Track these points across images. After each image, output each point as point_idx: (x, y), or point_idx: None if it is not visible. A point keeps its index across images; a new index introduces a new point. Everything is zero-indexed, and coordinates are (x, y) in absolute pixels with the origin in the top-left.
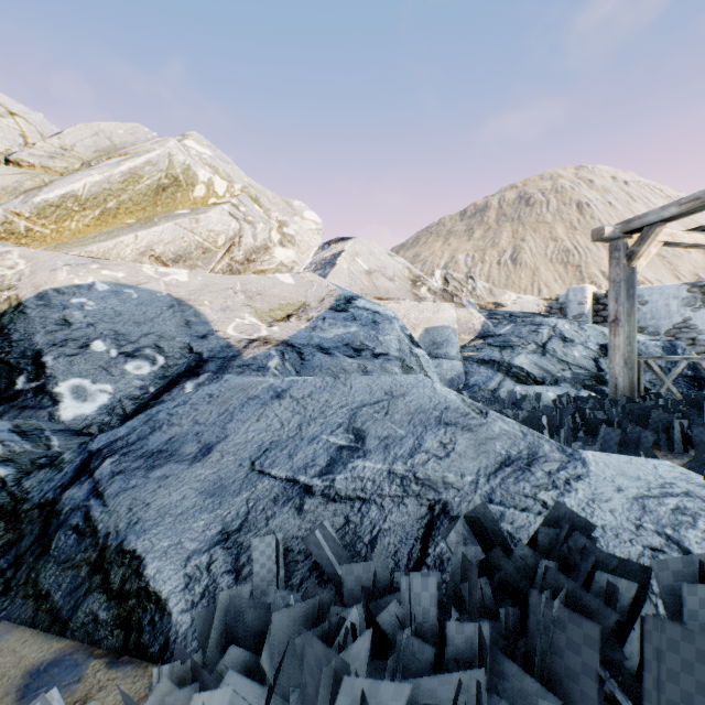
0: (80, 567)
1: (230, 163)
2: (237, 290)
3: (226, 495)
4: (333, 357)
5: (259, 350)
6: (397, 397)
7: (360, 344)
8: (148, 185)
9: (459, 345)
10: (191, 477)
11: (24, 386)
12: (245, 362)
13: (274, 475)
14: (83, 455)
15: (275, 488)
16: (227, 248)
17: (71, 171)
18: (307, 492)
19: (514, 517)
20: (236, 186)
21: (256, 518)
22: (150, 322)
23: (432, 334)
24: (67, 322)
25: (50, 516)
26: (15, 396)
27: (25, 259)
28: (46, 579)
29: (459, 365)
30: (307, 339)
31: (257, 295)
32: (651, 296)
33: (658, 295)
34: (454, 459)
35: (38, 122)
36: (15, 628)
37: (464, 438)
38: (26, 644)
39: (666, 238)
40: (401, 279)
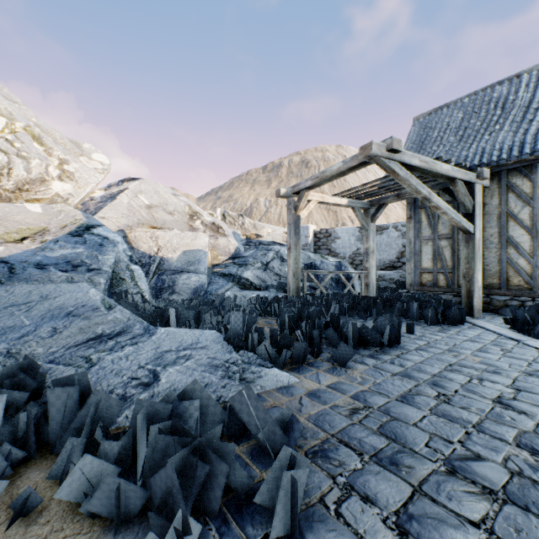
0: None
1: (18, 102)
2: None
3: None
4: (45, 271)
5: None
6: (49, 299)
7: (81, 261)
8: None
9: (216, 263)
10: None
11: None
12: None
13: None
14: None
15: None
16: None
17: None
18: None
19: (57, 370)
20: (17, 124)
21: None
22: None
23: (188, 255)
24: None
25: None
26: None
27: None
28: None
29: (204, 277)
30: (29, 257)
31: None
32: (342, 234)
33: (345, 233)
34: (54, 338)
35: None
36: None
37: (77, 325)
38: None
39: (319, 199)
40: (181, 213)
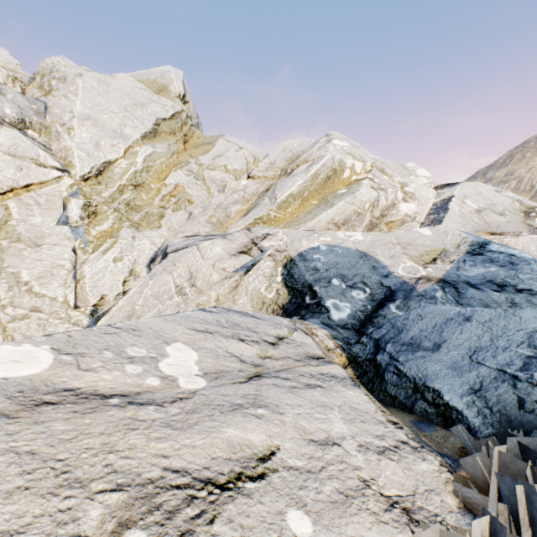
0: (406, 389)
1: (359, 147)
2: (393, 243)
3: (462, 371)
4: (482, 291)
5: (425, 285)
6: None
7: (501, 281)
8: (321, 178)
9: None
10: (437, 359)
11: (310, 301)
12: (419, 293)
13: (487, 365)
14: (372, 340)
15: (492, 373)
16: (369, 210)
17: (276, 176)
18: (515, 379)
19: None
20: (367, 164)
21: (487, 386)
22: (353, 267)
23: None
24: (316, 269)
25: (375, 365)
26: (307, 306)
27: (285, 235)
28: (391, 391)
29: None
30: (456, 277)
31: (407, 245)
32: None
33: None
34: None
35: (250, 149)
36: (387, 406)
37: None
38: (399, 413)
39: None
40: (511, 212)
